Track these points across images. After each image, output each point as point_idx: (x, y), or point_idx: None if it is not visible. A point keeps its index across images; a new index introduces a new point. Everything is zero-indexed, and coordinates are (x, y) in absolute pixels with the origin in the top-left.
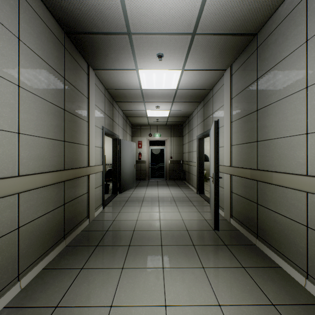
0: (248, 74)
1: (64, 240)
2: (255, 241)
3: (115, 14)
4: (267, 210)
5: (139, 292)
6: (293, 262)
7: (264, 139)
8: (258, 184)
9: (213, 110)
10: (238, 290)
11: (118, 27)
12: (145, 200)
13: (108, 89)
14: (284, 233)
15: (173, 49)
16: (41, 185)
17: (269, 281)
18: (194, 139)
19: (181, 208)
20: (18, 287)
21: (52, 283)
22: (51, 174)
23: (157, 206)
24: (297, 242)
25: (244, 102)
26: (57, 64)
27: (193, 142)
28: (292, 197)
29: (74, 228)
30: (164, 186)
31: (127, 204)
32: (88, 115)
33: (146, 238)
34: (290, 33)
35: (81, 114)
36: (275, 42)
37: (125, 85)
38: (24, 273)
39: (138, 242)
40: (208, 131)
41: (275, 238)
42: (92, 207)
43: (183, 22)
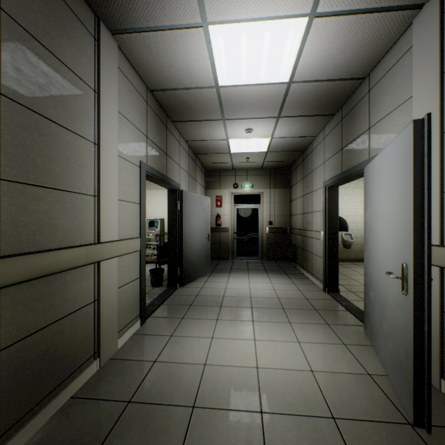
0: None
1: None
2: None
3: None
4: None
5: None
6: None
7: None
8: None
9: (372, 121)
10: None
11: None
12: (226, 304)
13: (154, 92)
14: None
15: None
16: None
17: None
18: (315, 188)
19: (300, 332)
20: None
21: None
22: None
23: (249, 322)
24: None
25: None
26: None
27: (314, 195)
28: None
29: (45, 399)
30: (259, 273)
31: (190, 315)
32: (98, 130)
33: None
34: None
35: (73, 123)
36: None
37: (185, 77)
38: None
39: None
40: (356, 168)
41: None
42: (110, 330)
43: None
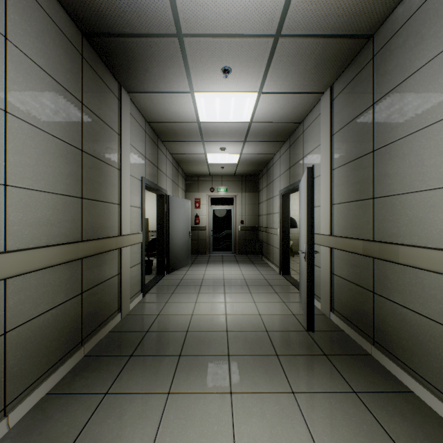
0: (359, 97)
1: (82, 347)
2: (370, 350)
3: (158, 3)
4: (389, 303)
5: (194, 434)
6: (433, 385)
7: (385, 194)
8: (375, 263)
9: (304, 153)
10: (350, 431)
11: (163, 25)
12: (205, 284)
13: (150, 123)
14: (418, 339)
15: (246, 61)
16: (42, 266)
17: (397, 417)
18: (275, 195)
19: (257, 297)
20: (4, 427)
21: (59, 419)
22: (60, 248)
23: (221, 293)
24: (440, 355)
25: (352, 139)
26: (71, 81)
27: (274, 200)
28: (432, 285)
29: (98, 328)
30: (231, 263)
31: (178, 291)
32: (120, 160)
33: (205, 344)
34: (428, 30)
35: (109, 158)
36: (403, 45)
37: (175, 116)
38: (15, 403)
39: (193, 351)
40: (296, 184)
41: (404, 346)
42: (126, 295)
43: (262, 17)
